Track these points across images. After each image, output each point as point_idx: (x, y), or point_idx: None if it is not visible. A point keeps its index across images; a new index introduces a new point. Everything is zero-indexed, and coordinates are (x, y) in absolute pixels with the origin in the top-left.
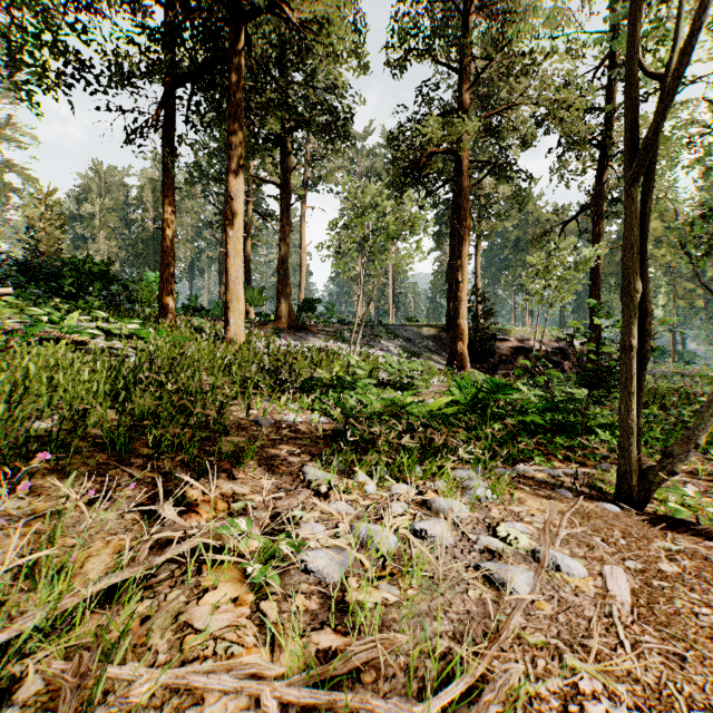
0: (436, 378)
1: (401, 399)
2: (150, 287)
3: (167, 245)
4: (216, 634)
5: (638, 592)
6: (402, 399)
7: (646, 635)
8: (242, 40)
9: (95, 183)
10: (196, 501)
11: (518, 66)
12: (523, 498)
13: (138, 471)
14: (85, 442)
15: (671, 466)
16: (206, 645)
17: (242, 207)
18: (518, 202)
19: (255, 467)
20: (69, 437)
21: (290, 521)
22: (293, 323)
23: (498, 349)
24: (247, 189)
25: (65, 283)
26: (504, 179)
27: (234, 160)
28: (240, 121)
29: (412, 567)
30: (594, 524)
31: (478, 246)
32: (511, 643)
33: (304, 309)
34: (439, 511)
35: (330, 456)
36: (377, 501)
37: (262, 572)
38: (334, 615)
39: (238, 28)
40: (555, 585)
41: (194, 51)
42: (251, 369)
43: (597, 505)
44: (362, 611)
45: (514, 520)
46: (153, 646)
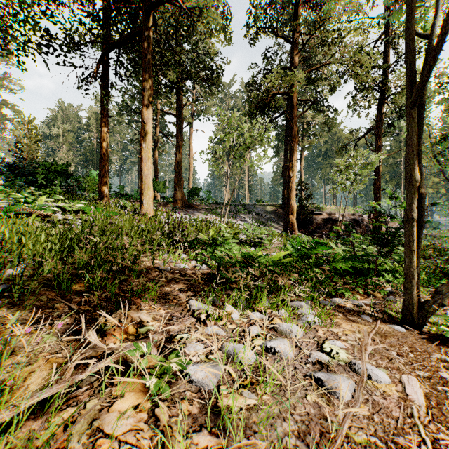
0: (276, 238)
1: (254, 253)
2: (93, 180)
3: (103, 153)
4: (120, 437)
5: (429, 396)
6: (255, 253)
7: (440, 432)
8: (151, 21)
9: (59, 115)
10: (114, 327)
11: (328, 39)
12: (339, 322)
13: (75, 305)
14: (41, 284)
15: (440, 300)
16: (112, 447)
17: (151, 129)
18: (328, 126)
19: (156, 301)
20: (27, 281)
21: (179, 341)
22: (184, 203)
23: (315, 220)
24: (156, 118)
25: (39, 178)
26: (318, 112)
27: (146, 98)
28: (150, 73)
29: (266, 377)
30: (390, 341)
31: (302, 154)
32: (342, 441)
33: (192, 194)
34: (282, 333)
35: (207, 292)
36: (239, 325)
37: (157, 384)
38: (210, 418)
39: (149, 13)
40: (368, 390)
41: (121, 29)
42: (156, 233)
43: (389, 326)
44: (230, 414)
45: (334, 339)
46: (71, 448)
